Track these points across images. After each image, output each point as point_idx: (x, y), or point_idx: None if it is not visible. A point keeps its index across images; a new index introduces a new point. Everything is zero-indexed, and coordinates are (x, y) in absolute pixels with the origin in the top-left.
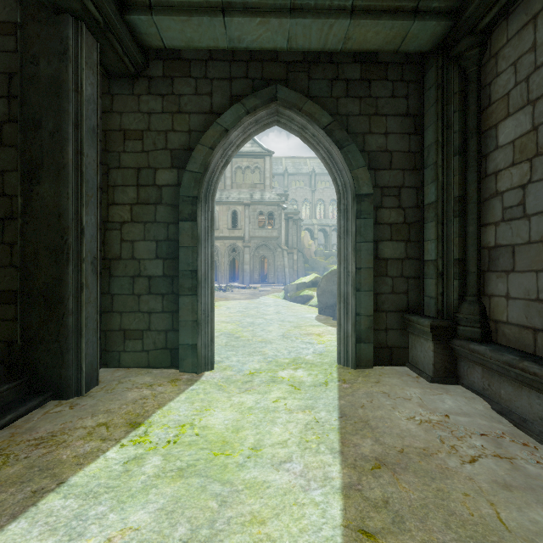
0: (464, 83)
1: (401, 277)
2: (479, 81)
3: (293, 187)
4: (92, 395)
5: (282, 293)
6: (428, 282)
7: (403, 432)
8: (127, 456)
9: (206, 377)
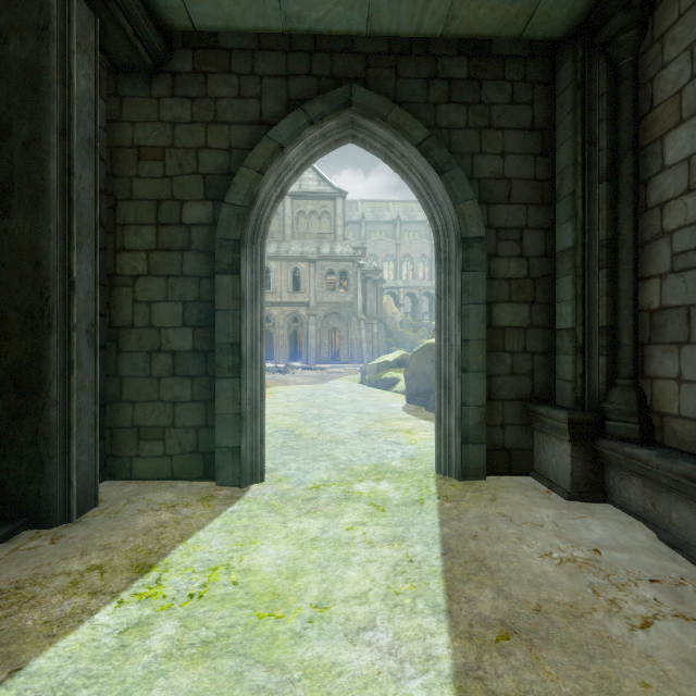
0: (614, 81)
1: (524, 352)
2: (636, 77)
3: (373, 240)
4: (87, 522)
5: (358, 376)
6: (561, 360)
7: (537, 577)
8: (126, 620)
9: (253, 493)
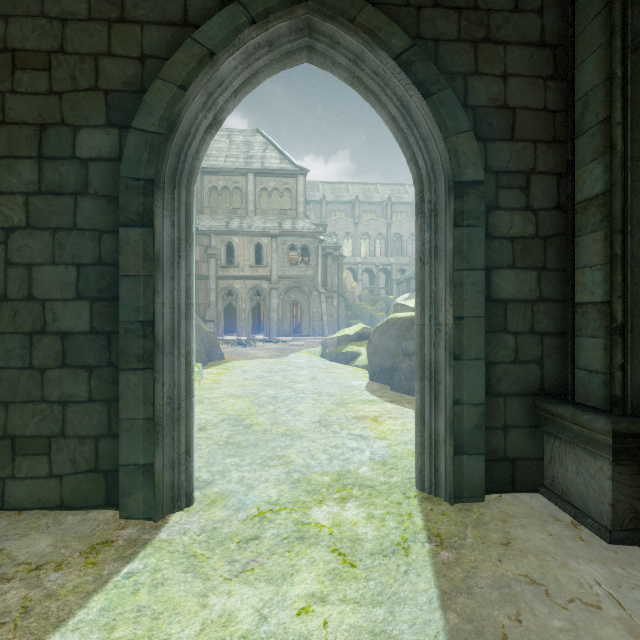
0: None
1: (531, 332)
2: None
3: (333, 218)
4: None
5: (318, 349)
6: (583, 344)
7: None
8: None
9: (169, 532)
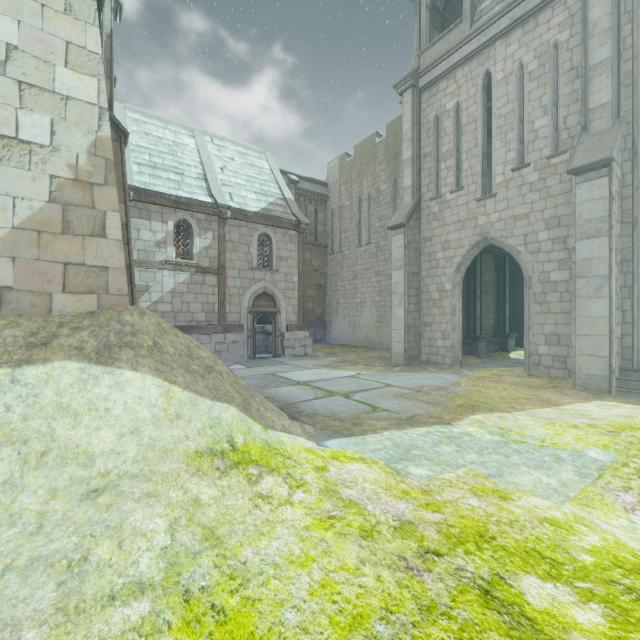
0: None
1: None
2: None
3: None
4: None
5: None
6: None
7: None
8: None
9: None
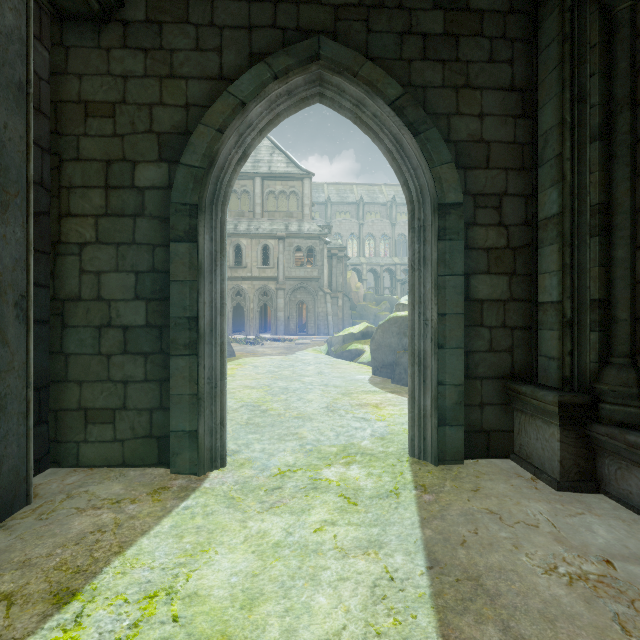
0: (607, 30)
1: (503, 327)
2: (634, 25)
3: (338, 219)
4: (11, 527)
5: (324, 347)
6: (544, 335)
7: (548, 606)
8: None
9: (211, 483)
